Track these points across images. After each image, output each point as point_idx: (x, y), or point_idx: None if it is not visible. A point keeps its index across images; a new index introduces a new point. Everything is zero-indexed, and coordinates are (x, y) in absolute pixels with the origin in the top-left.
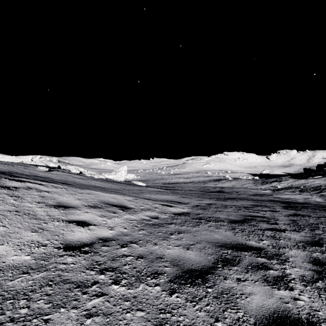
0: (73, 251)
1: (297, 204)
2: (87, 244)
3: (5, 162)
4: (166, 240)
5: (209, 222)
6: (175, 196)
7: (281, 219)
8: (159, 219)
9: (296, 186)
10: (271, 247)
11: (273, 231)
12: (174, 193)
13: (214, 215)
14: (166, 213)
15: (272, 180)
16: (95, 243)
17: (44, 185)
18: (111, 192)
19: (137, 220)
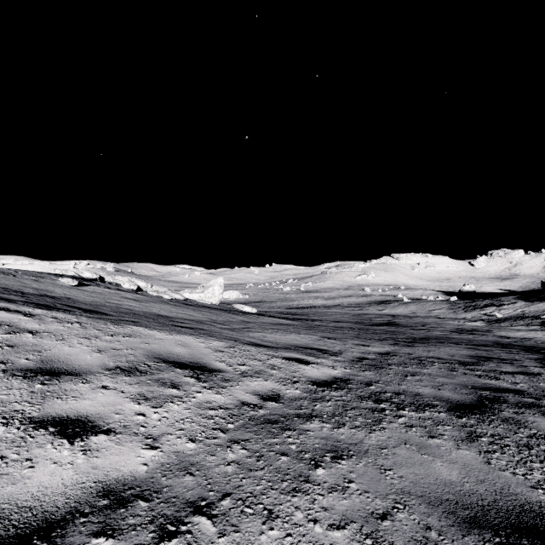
0: None
1: None
2: (53, 521)
3: (3, 270)
4: (302, 495)
5: (403, 412)
6: (312, 337)
7: None
8: (282, 402)
9: (533, 315)
10: None
11: None
12: (310, 328)
13: (406, 387)
14: (297, 381)
15: (485, 303)
16: (79, 517)
17: (34, 317)
18: (182, 329)
19: (228, 408)
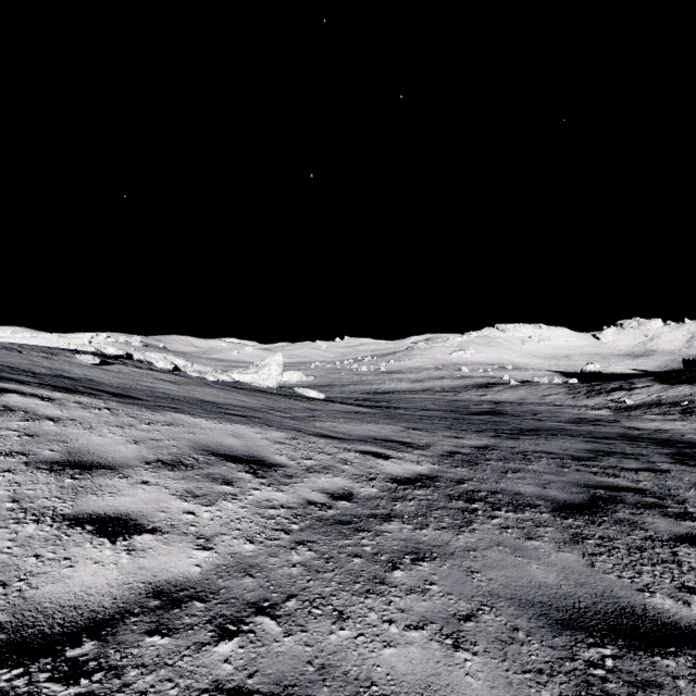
0: (26, 669)
1: None
2: (101, 620)
3: (5, 345)
4: (377, 596)
5: (498, 512)
6: (394, 427)
7: (692, 498)
8: (355, 501)
9: (671, 401)
10: None
11: None
12: (392, 417)
13: (505, 485)
14: (373, 478)
15: (612, 387)
16: (129, 617)
17: (53, 401)
18: (234, 417)
19: (291, 508)
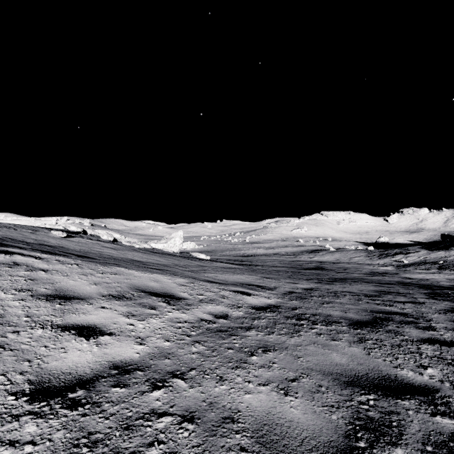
0: (48, 403)
1: (445, 289)
2: (85, 380)
3: (5, 225)
4: (242, 369)
5: (316, 326)
6: (254, 277)
7: (436, 318)
8: (229, 319)
9: (432, 261)
10: (450, 386)
11: (434, 344)
12: (253, 271)
13: (321, 311)
14: (240, 306)
15: (395, 252)
16: (101, 378)
17: (43, 259)
18: (153, 270)
19: (191, 322)
